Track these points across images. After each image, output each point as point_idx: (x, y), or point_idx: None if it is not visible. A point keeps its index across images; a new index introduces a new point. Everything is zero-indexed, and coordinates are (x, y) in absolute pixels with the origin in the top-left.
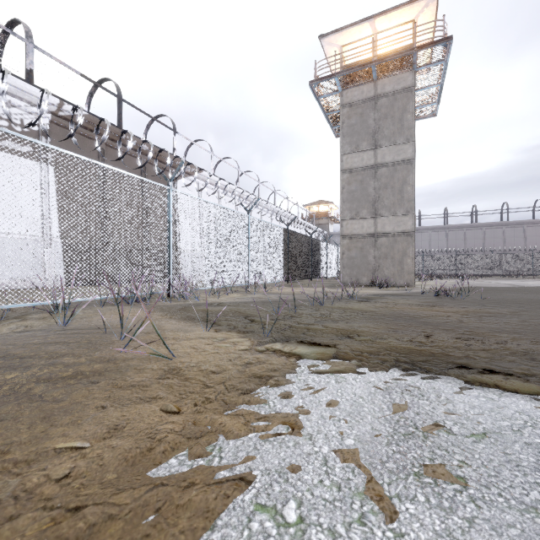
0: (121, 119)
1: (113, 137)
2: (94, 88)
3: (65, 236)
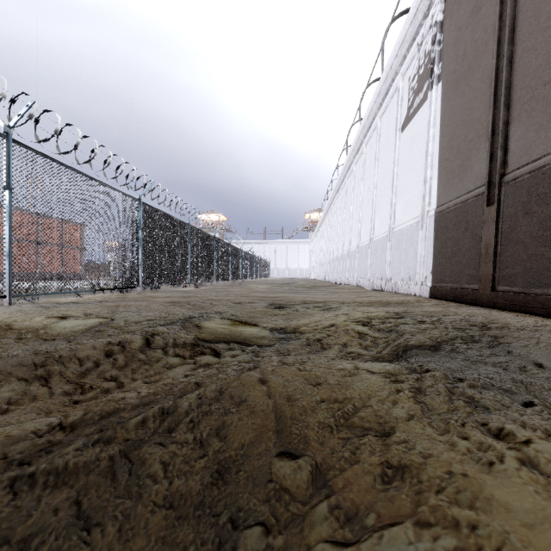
0: None
1: None
2: None
3: (442, 201)
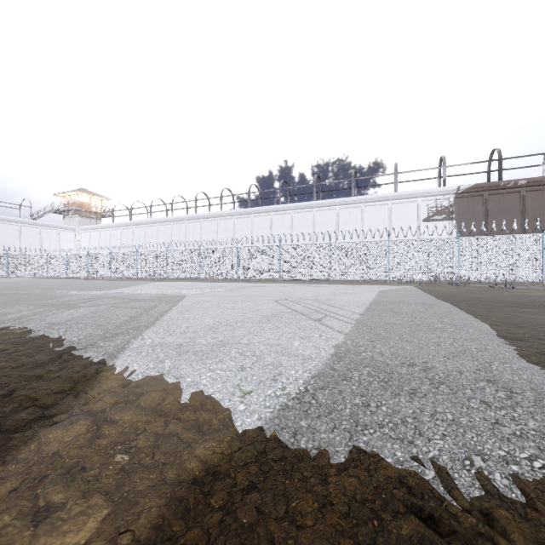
0: (500, 173)
1: (493, 188)
2: (490, 156)
3: None
